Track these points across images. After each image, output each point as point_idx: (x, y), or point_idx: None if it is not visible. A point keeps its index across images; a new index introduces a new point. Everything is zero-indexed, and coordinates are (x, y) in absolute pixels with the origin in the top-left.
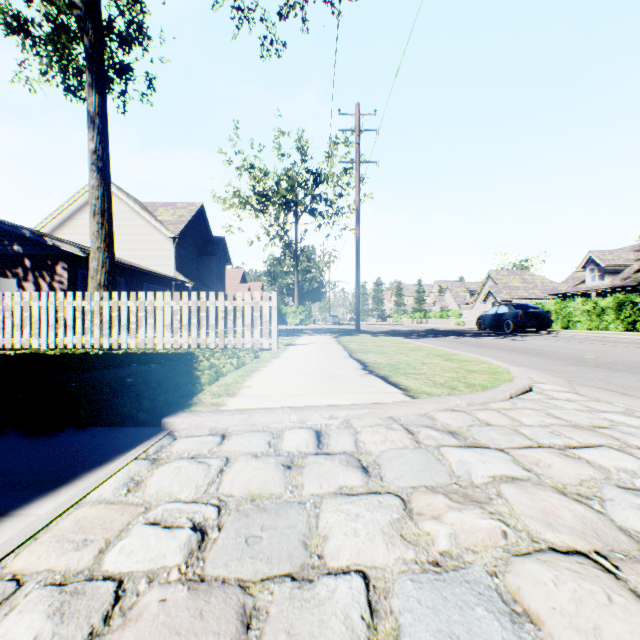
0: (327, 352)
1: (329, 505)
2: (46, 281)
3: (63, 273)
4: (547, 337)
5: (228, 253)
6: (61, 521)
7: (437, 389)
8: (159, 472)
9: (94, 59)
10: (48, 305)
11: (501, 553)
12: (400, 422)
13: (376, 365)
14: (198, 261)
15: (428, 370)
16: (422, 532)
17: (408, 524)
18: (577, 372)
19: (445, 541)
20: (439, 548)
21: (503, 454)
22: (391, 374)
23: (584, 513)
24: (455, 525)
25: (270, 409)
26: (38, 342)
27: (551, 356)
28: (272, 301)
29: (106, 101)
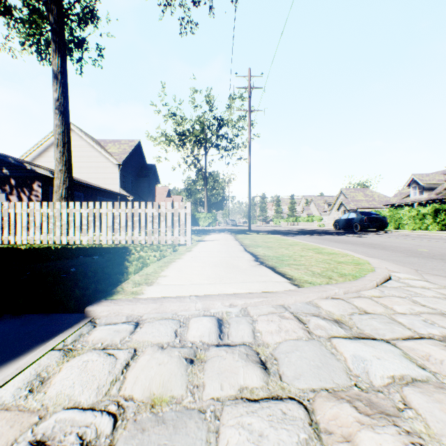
0: (227, 247)
1: (230, 416)
2: (26, 195)
3: (38, 189)
4: (385, 235)
5: (158, 176)
6: None
7: (317, 278)
8: (68, 366)
9: (57, 32)
10: (22, 212)
11: None
12: (290, 310)
13: (265, 257)
14: (136, 181)
15: (306, 261)
16: None
17: None
18: (419, 262)
19: None
20: None
21: (391, 347)
22: (278, 265)
23: None
24: None
25: (179, 298)
26: (14, 239)
27: (394, 249)
28: (187, 209)
29: (66, 63)
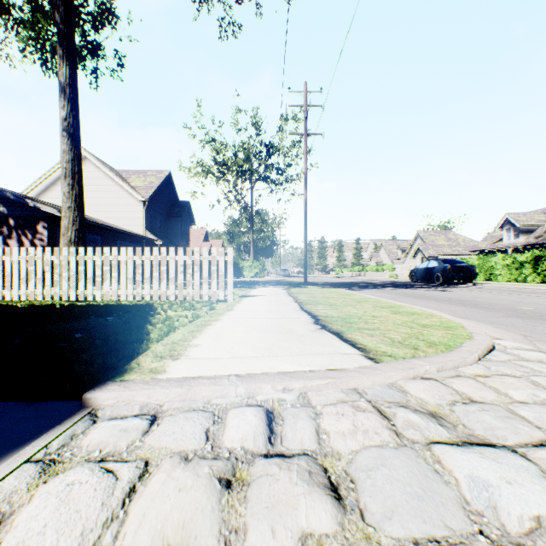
0: (279, 304)
1: None
2: (28, 238)
3: (43, 231)
4: (475, 288)
5: (192, 215)
6: None
7: (398, 349)
8: (44, 492)
9: (65, 34)
10: (19, 260)
11: None
12: (367, 397)
13: (327, 318)
14: (166, 222)
15: (381, 324)
16: None
17: None
18: (526, 325)
19: None
20: None
21: (520, 459)
22: (344, 329)
23: None
24: None
25: (214, 378)
26: (10, 294)
27: (489, 307)
28: (228, 256)
29: (76, 73)
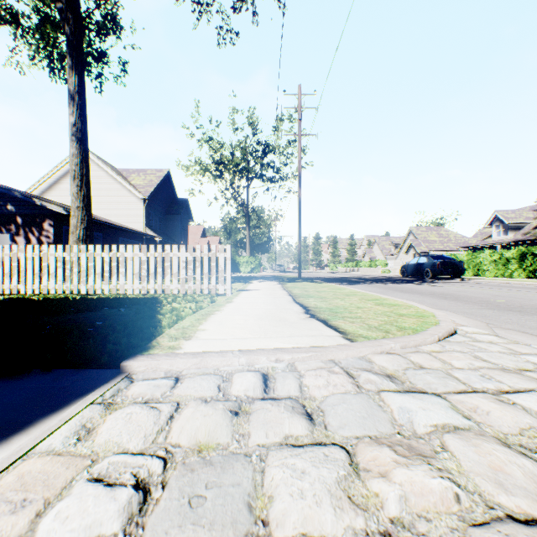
0: (274, 297)
1: (275, 459)
2: (35, 236)
3: (49, 229)
4: (461, 283)
5: (190, 212)
6: (5, 476)
7: (372, 332)
8: (111, 418)
9: (74, 45)
10: (33, 256)
11: (457, 522)
12: (341, 365)
13: (317, 309)
14: (165, 219)
15: (363, 314)
16: (370, 493)
17: (355, 483)
18: (493, 315)
19: (395, 506)
20: (390, 515)
21: (441, 400)
22: (330, 318)
23: (533, 470)
24: (404, 485)
25: (221, 352)
26: (25, 288)
27: (467, 300)
28: (226, 253)
29: (84, 81)
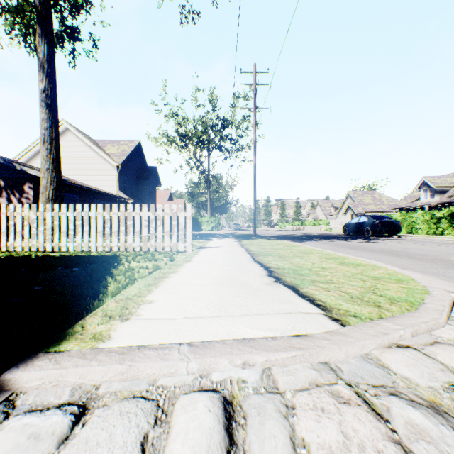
0: (233, 255)
1: None
2: (16, 197)
3: (29, 191)
4: (401, 240)
5: (159, 178)
6: None
7: (360, 307)
8: None
9: (43, 15)
10: (1, 215)
11: None
12: (346, 378)
13: (280, 270)
14: (136, 184)
15: (332, 277)
16: None
17: None
18: None
19: None
20: None
21: None
22: (299, 282)
23: None
24: None
25: (163, 349)
26: None
27: (422, 258)
28: (187, 212)
29: (53, 50)
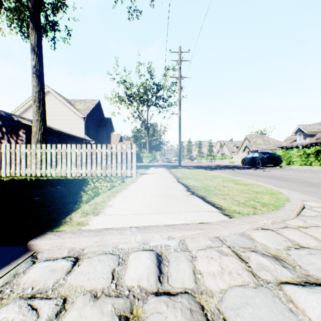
0: (164, 178)
1: None
2: (14, 139)
3: (23, 135)
4: (281, 169)
5: (112, 126)
6: None
7: (243, 208)
8: None
9: (34, 14)
10: (6, 151)
11: None
12: (227, 244)
13: (195, 187)
14: (97, 130)
15: (229, 191)
16: None
17: None
18: (319, 192)
19: None
20: None
21: None
22: (206, 195)
23: None
24: None
25: (121, 229)
26: (0, 172)
27: (293, 181)
28: (133, 149)
29: (41, 38)
